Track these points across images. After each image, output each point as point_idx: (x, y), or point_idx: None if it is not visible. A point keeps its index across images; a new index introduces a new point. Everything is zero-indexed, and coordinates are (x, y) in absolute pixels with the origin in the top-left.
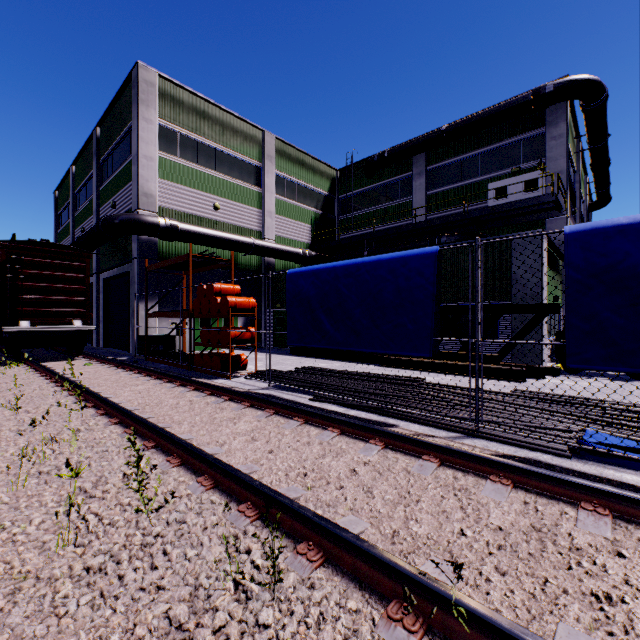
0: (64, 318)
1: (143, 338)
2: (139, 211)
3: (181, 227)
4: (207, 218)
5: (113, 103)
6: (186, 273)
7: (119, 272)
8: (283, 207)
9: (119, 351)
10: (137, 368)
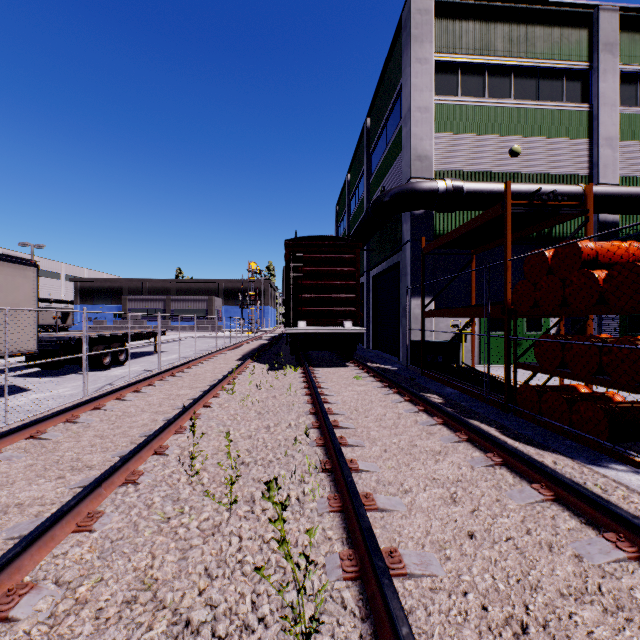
0: (336, 318)
1: (417, 344)
2: (411, 181)
3: (466, 188)
4: (499, 172)
5: (381, 76)
6: (475, 251)
7: (387, 265)
8: (634, 125)
9: (388, 356)
10: (421, 400)
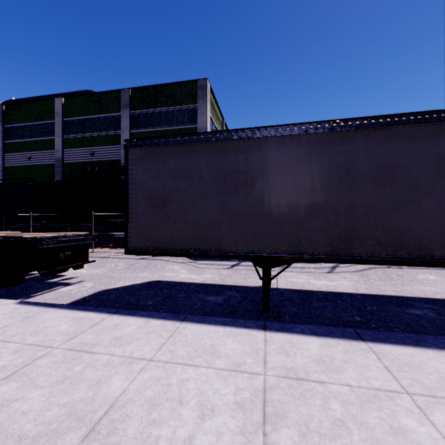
0: None
1: None
2: None
3: None
4: None
5: (162, 84)
6: None
7: None
8: None
9: None
10: None
